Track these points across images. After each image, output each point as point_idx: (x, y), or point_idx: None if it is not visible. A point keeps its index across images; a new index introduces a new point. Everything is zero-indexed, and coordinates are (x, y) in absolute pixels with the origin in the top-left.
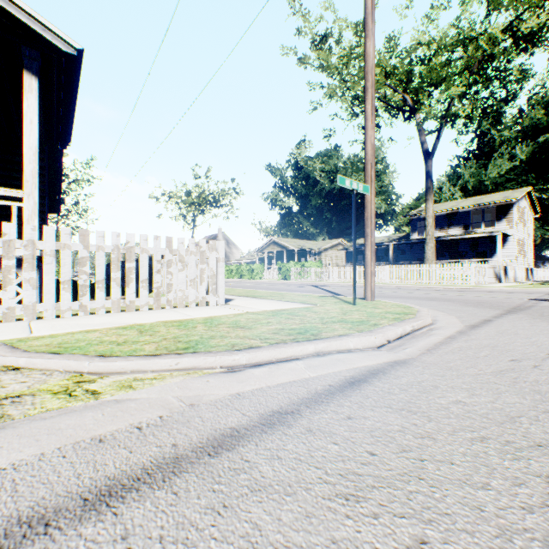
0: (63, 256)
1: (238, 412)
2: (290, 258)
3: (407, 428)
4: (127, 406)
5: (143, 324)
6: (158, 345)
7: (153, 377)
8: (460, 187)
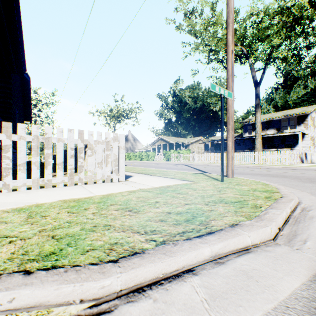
0: None
1: None
2: (170, 148)
3: None
4: None
5: (42, 204)
6: (21, 245)
7: None
8: (272, 105)
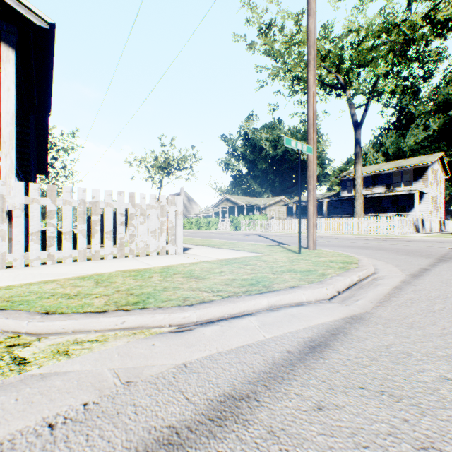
0: (31, 209)
1: (182, 396)
2: (240, 212)
3: (399, 428)
4: (51, 384)
5: (102, 274)
6: (108, 298)
7: (94, 339)
8: (382, 153)
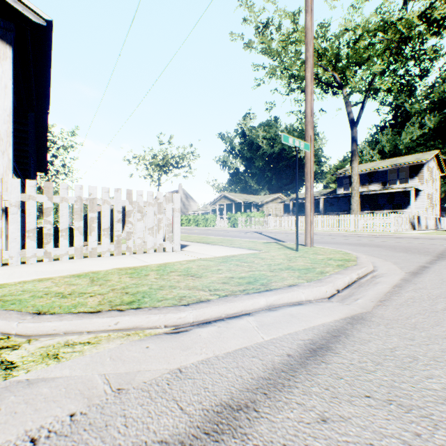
0: (27, 206)
1: (176, 405)
2: (237, 210)
3: (411, 444)
4: (37, 392)
5: (98, 272)
6: (103, 298)
7: (86, 341)
8: (378, 151)
